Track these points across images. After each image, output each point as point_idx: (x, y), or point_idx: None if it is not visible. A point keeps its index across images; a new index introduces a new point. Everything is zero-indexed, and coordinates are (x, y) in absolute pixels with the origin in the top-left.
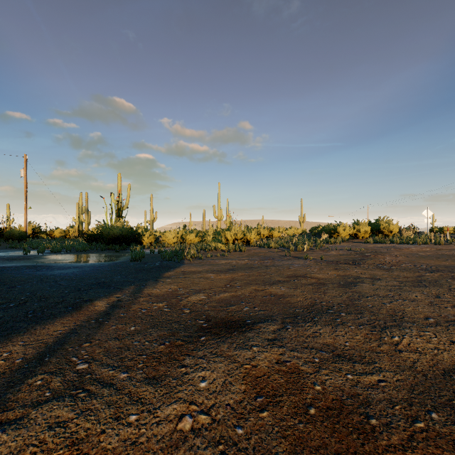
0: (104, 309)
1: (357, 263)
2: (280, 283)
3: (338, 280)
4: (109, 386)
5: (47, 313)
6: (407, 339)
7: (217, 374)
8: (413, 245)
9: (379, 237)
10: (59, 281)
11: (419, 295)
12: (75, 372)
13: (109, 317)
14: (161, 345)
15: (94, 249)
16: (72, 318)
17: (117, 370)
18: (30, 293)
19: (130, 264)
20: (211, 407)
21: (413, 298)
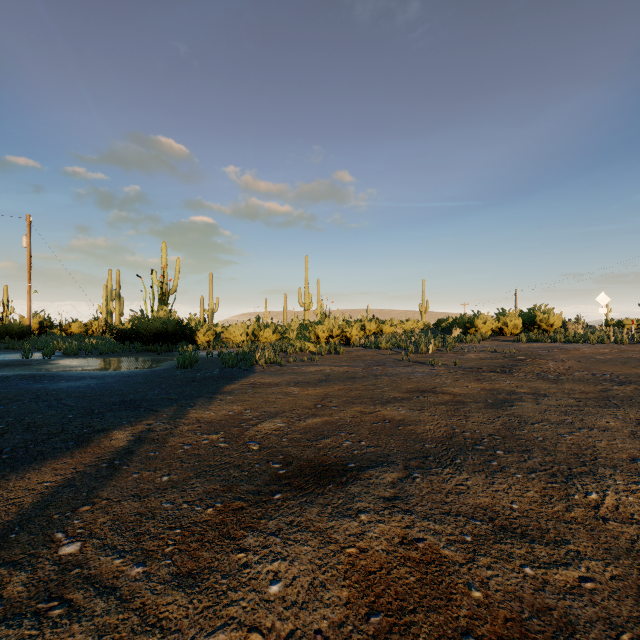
0: (126, 444)
1: (509, 371)
2: (397, 401)
3: (484, 397)
4: (109, 592)
5: (33, 452)
6: (612, 498)
7: (300, 566)
8: (584, 345)
9: (535, 333)
10: (64, 399)
11: (611, 421)
12: (54, 563)
13: (131, 458)
14: (207, 508)
15: (127, 350)
16: (71, 459)
17: (127, 559)
18: (14, 418)
19: (175, 373)
20: (287, 636)
21: (603, 425)
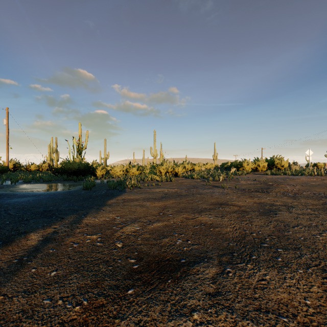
0: (36, 243)
1: (266, 191)
2: (207, 211)
3: (257, 207)
4: None
5: None
6: None
7: None
8: (301, 176)
9: (274, 170)
10: (10, 210)
11: None
12: None
13: (36, 254)
14: (76, 306)
15: (59, 179)
16: None
17: None
18: None
19: (81, 193)
20: None
21: None
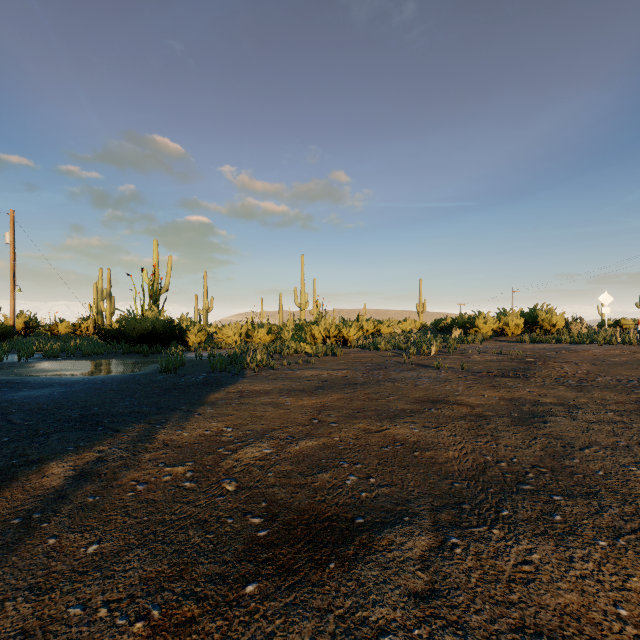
0: (60, 484)
1: (523, 375)
2: (407, 415)
3: (506, 409)
4: None
5: None
6: None
7: None
8: (591, 346)
9: (537, 333)
10: (12, 414)
11: None
12: None
13: (59, 507)
14: (135, 622)
15: (113, 352)
16: None
17: None
18: None
19: (157, 378)
20: None
21: None
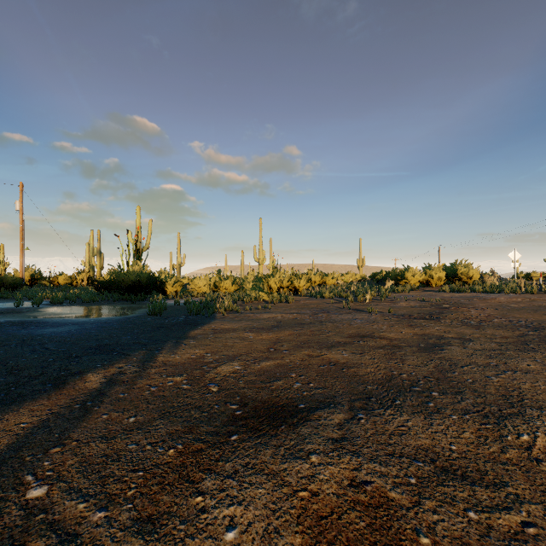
0: (98, 386)
1: (436, 318)
2: (341, 345)
3: (417, 341)
4: (70, 540)
5: (13, 394)
6: (543, 439)
7: (255, 511)
8: (499, 295)
9: (457, 284)
10: (46, 344)
11: (532, 364)
12: (21, 508)
13: (103, 399)
14: (169, 450)
15: (106, 299)
16: (48, 401)
17: (91, 504)
18: None
19: (146, 320)
20: None
21: (525, 368)
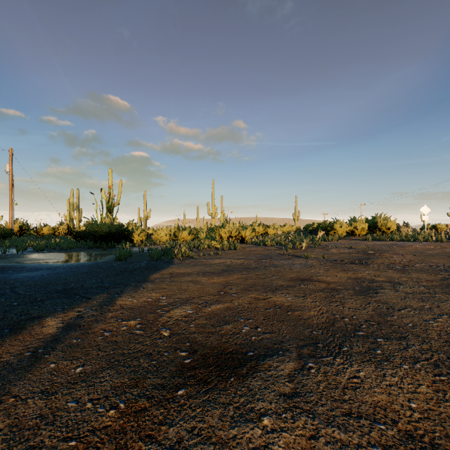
0: (54, 331)
1: (365, 263)
2: (284, 289)
3: (352, 284)
4: None
5: None
6: None
7: None
8: (414, 243)
9: (377, 234)
10: (17, 288)
11: None
12: None
13: (55, 345)
14: (110, 410)
15: (82, 247)
16: (0, 348)
17: None
18: None
19: (113, 265)
20: None
21: None
